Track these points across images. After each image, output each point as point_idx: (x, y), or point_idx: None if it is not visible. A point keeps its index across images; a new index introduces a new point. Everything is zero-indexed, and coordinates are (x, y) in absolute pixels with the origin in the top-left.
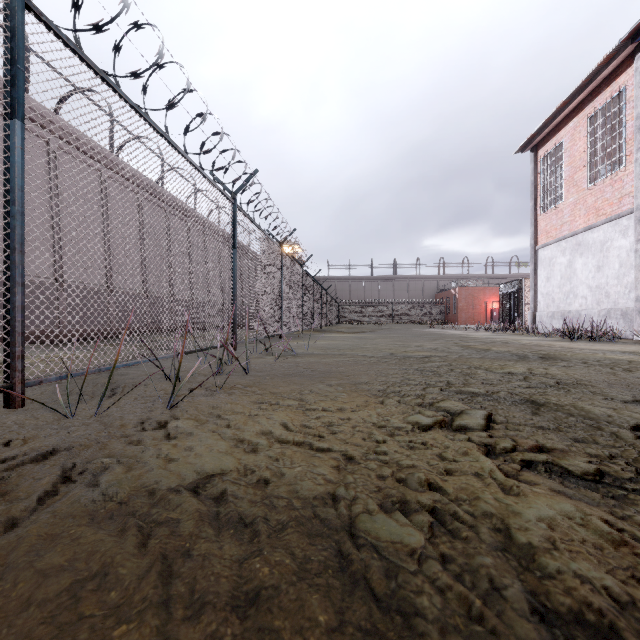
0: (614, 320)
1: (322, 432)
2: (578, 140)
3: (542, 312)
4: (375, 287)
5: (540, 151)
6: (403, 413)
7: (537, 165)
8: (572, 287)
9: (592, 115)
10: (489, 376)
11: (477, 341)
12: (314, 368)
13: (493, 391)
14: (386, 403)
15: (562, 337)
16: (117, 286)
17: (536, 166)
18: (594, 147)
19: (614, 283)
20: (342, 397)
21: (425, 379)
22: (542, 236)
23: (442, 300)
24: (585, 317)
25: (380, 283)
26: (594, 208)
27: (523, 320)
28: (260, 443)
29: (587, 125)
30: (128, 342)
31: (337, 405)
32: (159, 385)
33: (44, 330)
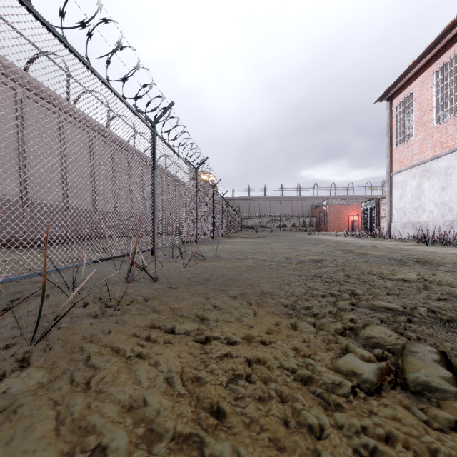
0: (456, 229)
1: (222, 401)
2: (426, 90)
3: (396, 223)
4: (267, 204)
5: (394, 100)
6: (327, 350)
7: (392, 111)
8: (421, 203)
9: (438, 70)
10: (389, 284)
11: (351, 246)
12: (220, 274)
13: (409, 307)
14: (300, 329)
15: (417, 242)
16: (72, 203)
17: (391, 112)
18: (439, 95)
19: (456, 200)
20: (248, 317)
21: (328, 288)
22: (396, 165)
23: (316, 214)
24: (432, 226)
25: (271, 202)
26: (439, 142)
27: (380, 229)
28: (115, 445)
29: (434, 78)
30: (79, 246)
31: (243, 332)
32: (57, 298)
33: (11, 237)
